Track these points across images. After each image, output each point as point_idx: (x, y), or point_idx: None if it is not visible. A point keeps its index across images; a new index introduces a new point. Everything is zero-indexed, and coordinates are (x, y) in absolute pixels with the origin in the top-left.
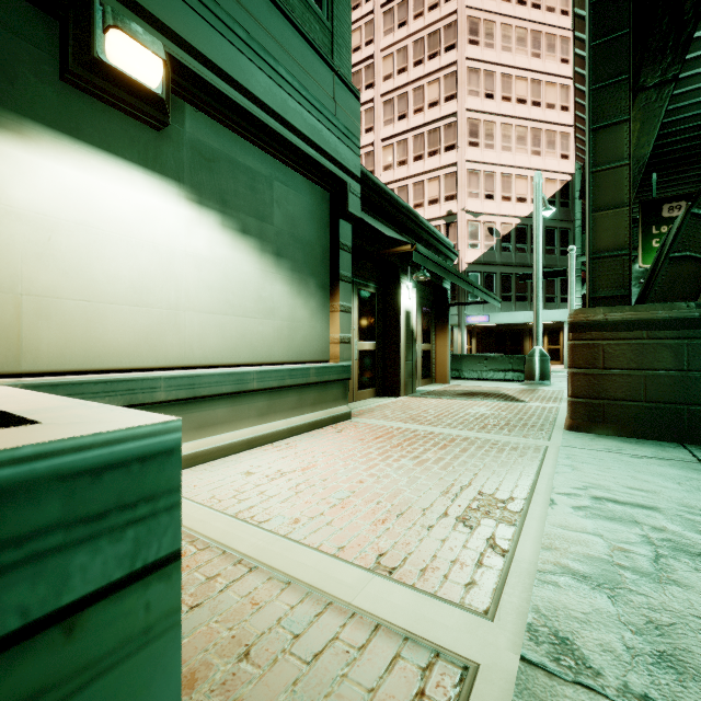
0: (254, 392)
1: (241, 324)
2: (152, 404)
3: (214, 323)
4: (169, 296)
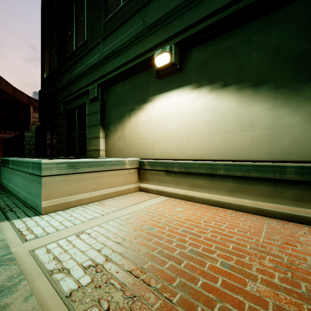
0: (224, 176)
1: (223, 138)
2: (173, 172)
3: (206, 139)
4: (186, 131)
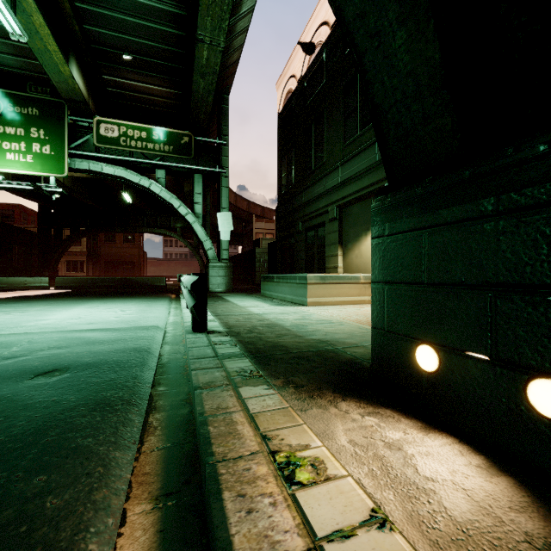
0: None
1: None
2: None
3: None
4: None
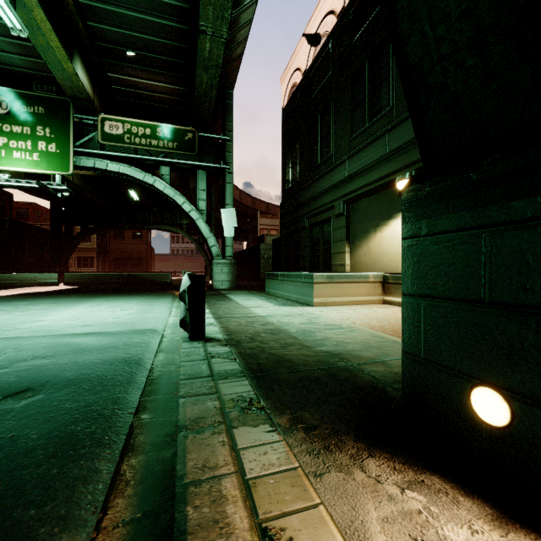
0: None
1: None
2: None
3: None
4: None
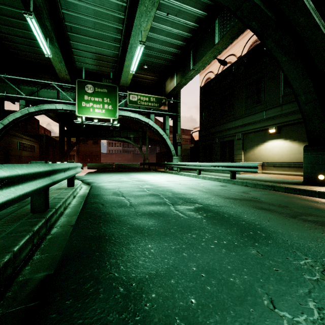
0: (293, 167)
1: (294, 156)
2: (276, 166)
3: (288, 156)
4: (281, 153)
